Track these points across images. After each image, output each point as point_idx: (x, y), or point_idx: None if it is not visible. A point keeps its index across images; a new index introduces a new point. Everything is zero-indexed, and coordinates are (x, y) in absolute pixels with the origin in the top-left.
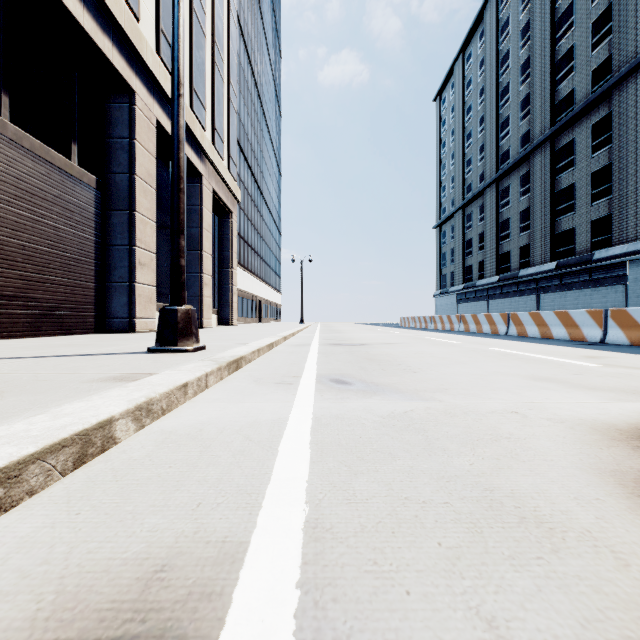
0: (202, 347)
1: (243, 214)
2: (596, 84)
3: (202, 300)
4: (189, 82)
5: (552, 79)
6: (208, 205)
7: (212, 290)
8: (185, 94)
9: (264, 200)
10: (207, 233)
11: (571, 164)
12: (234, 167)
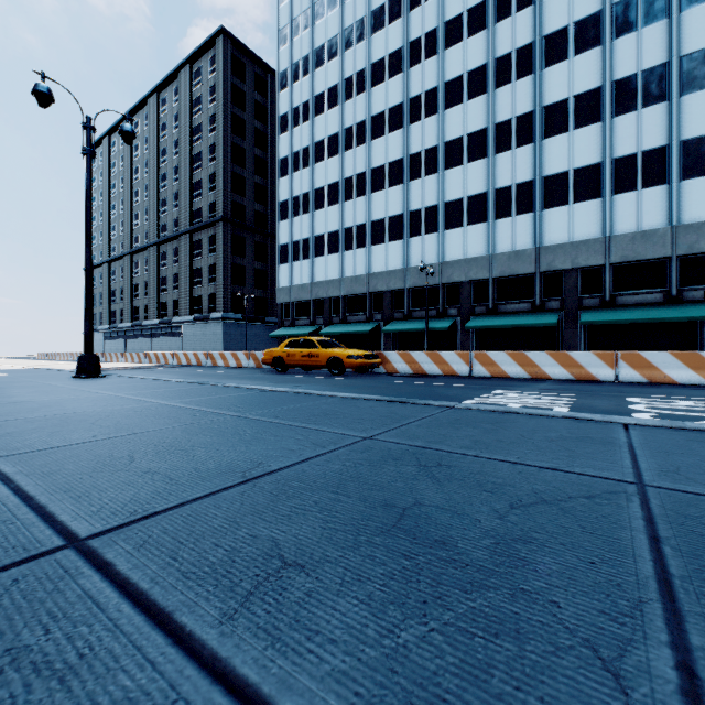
0: None
1: None
2: (175, 228)
3: None
4: None
5: (159, 209)
6: None
7: None
8: None
9: None
10: None
11: (167, 265)
12: None
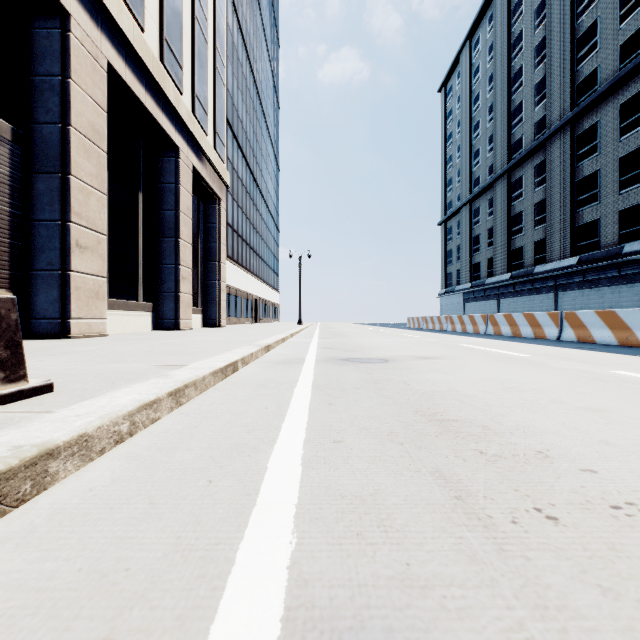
0: (32, 389)
1: (237, 206)
2: (625, 59)
3: (178, 297)
4: (159, 30)
5: (572, 58)
6: (187, 184)
7: (195, 286)
8: (153, 43)
9: (261, 193)
10: (185, 217)
11: (595, 149)
12: (221, 146)
